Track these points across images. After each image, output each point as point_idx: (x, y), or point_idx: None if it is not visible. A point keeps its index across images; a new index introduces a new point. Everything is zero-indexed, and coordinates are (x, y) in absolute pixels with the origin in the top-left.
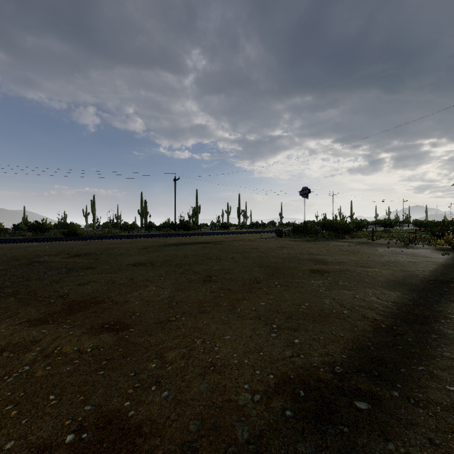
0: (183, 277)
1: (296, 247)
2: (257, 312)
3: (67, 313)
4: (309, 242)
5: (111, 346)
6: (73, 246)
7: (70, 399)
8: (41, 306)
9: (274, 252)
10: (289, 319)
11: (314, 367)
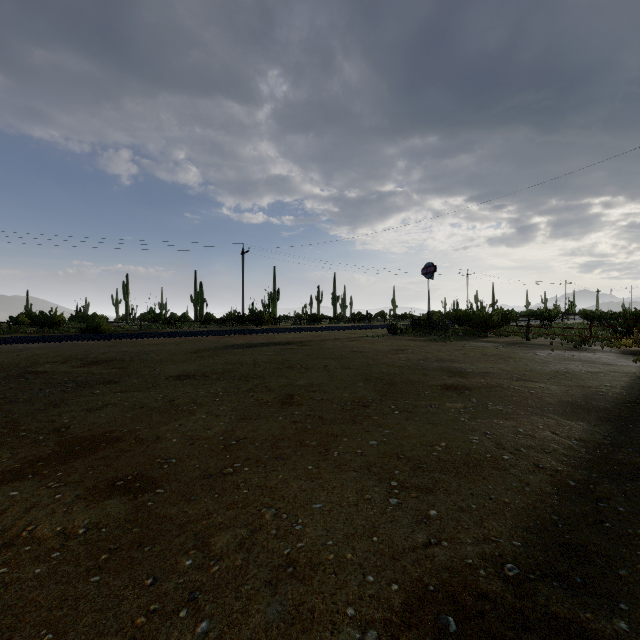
0: (250, 398)
1: (418, 350)
2: (364, 458)
3: (59, 460)
4: (436, 342)
5: (120, 523)
6: (91, 349)
7: (27, 638)
8: (21, 448)
9: (387, 358)
10: (416, 471)
11: (468, 566)
